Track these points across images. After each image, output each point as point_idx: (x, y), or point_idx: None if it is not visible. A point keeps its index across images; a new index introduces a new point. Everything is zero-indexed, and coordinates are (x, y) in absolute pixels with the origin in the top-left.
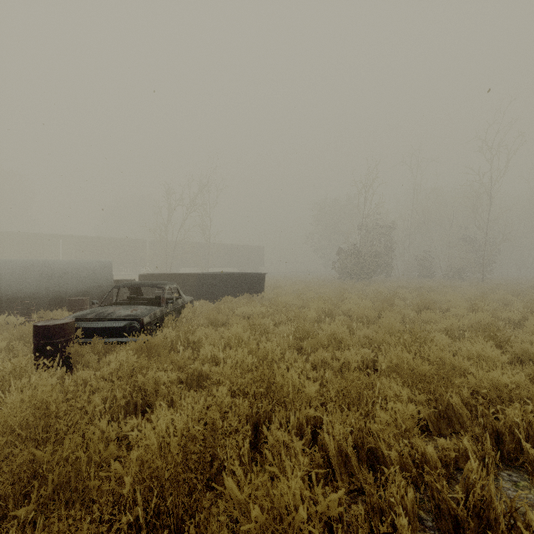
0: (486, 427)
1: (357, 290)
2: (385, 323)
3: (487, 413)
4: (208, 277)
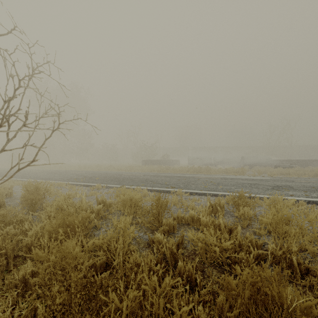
0: None
1: None
2: None
3: None
4: (299, 160)
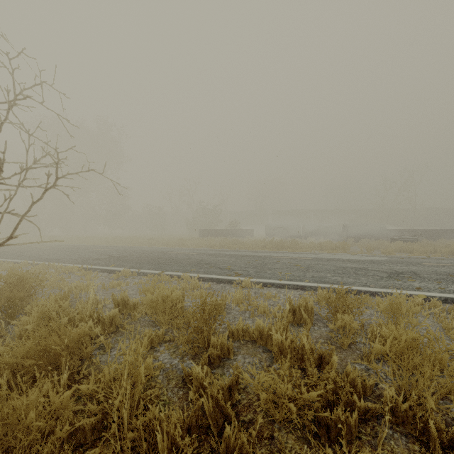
0: None
1: None
2: None
3: None
4: (427, 231)
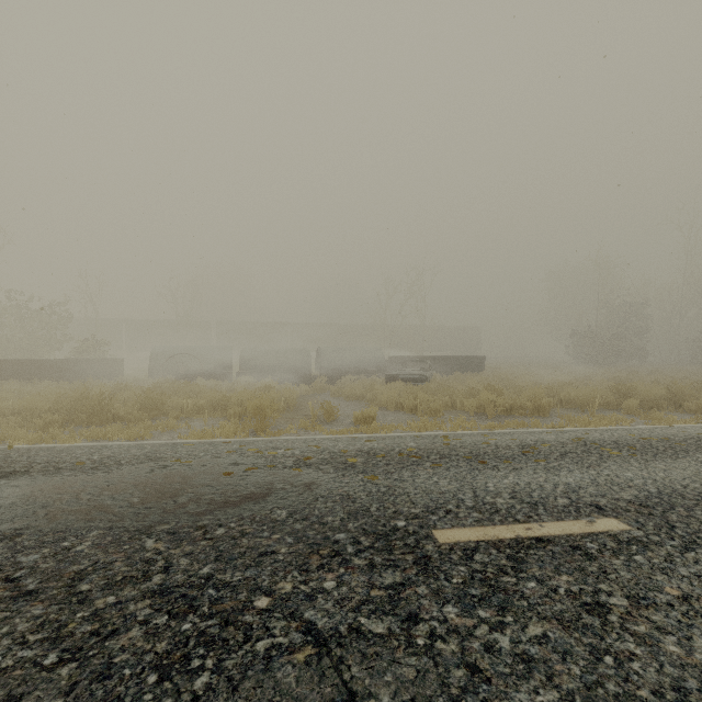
0: (559, 398)
1: (577, 373)
2: (558, 382)
3: (559, 394)
4: (438, 359)
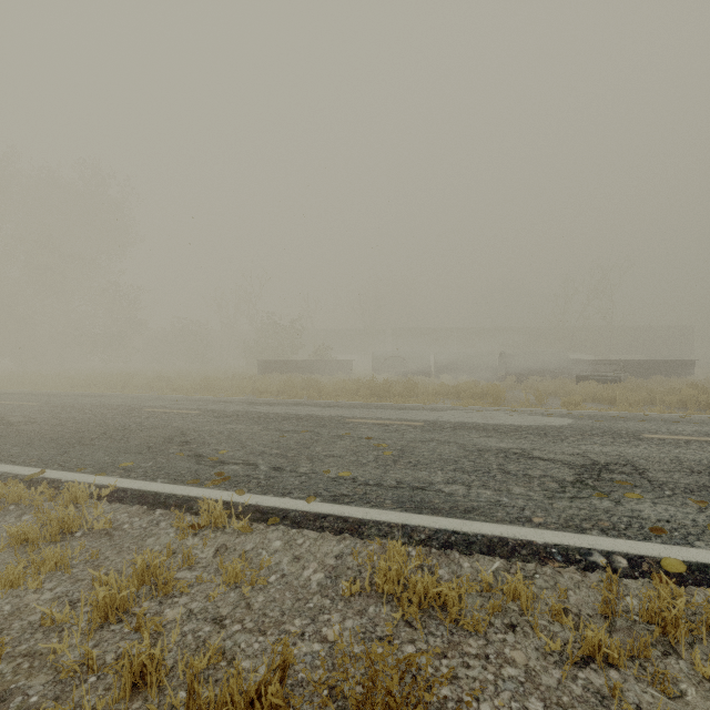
0: None
1: None
2: None
3: None
4: (632, 362)
